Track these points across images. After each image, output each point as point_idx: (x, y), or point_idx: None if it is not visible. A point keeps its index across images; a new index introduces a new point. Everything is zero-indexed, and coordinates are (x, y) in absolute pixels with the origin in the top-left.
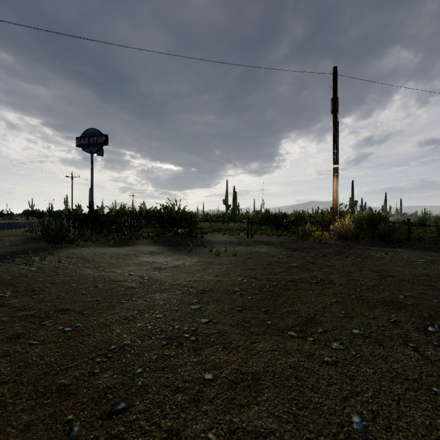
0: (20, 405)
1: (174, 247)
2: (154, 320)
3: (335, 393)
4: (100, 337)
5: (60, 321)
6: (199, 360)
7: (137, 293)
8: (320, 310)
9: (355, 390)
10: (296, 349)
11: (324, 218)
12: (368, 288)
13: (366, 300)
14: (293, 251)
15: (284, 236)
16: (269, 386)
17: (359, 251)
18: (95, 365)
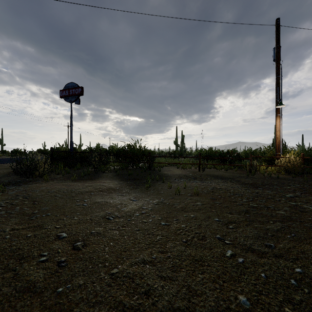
0: None
1: (134, 181)
2: None
3: None
4: None
5: None
6: None
7: None
8: None
9: None
10: None
11: (265, 154)
12: None
13: None
14: (254, 187)
15: (231, 169)
16: None
17: None
18: None
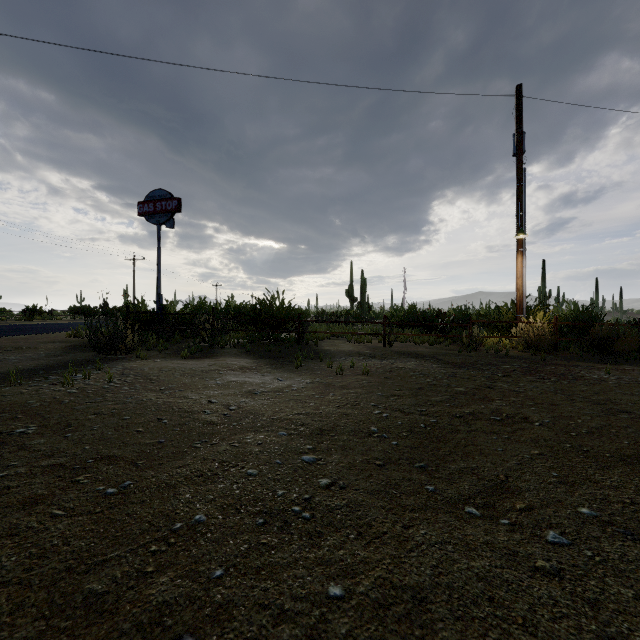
0: (21, 630)
1: (276, 360)
2: (244, 478)
3: (569, 638)
4: (158, 507)
5: (101, 476)
6: (317, 557)
7: (220, 432)
8: (515, 469)
9: (606, 632)
10: (484, 542)
11: (501, 317)
12: (590, 431)
13: (592, 453)
14: (457, 367)
15: (440, 344)
16: (445, 617)
17: (563, 369)
18: (148, 558)
